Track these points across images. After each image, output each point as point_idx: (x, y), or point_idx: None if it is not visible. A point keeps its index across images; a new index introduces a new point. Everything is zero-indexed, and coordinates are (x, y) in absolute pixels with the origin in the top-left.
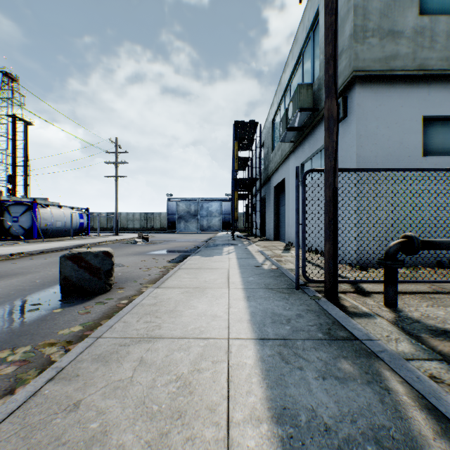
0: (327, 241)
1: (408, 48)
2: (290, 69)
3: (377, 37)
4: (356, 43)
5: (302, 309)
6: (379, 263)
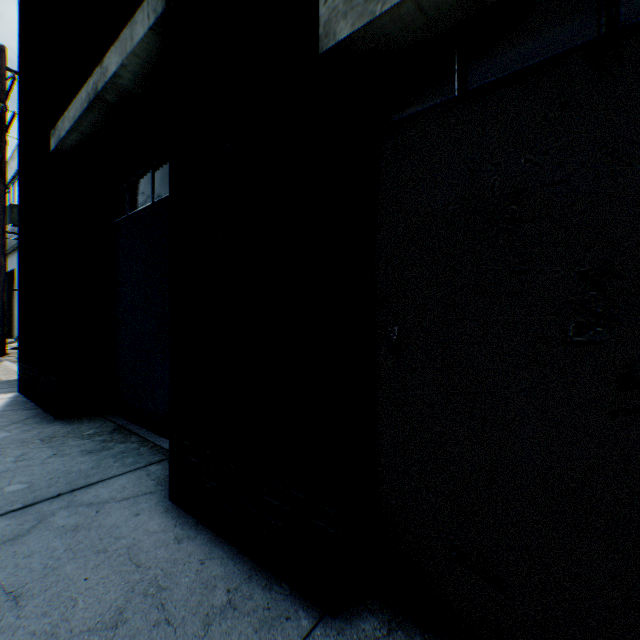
0: (1, 327)
1: None
2: (17, 164)
3: None
4: None
5: None
6: None
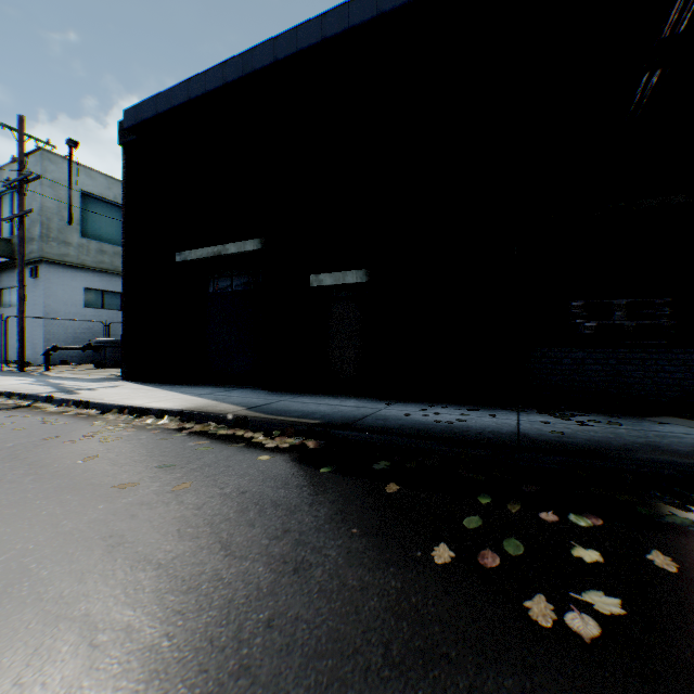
0: (21, 348)
1: (77, 253)
2: None
3: (58, 242)
4: (44, 242)
5: (8, 372)
6: (44, 355)
